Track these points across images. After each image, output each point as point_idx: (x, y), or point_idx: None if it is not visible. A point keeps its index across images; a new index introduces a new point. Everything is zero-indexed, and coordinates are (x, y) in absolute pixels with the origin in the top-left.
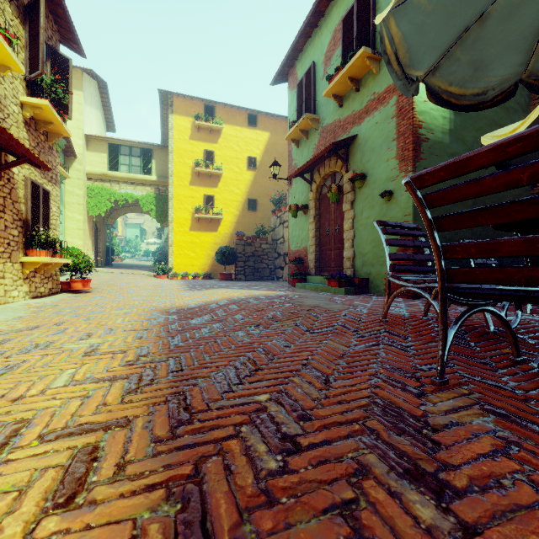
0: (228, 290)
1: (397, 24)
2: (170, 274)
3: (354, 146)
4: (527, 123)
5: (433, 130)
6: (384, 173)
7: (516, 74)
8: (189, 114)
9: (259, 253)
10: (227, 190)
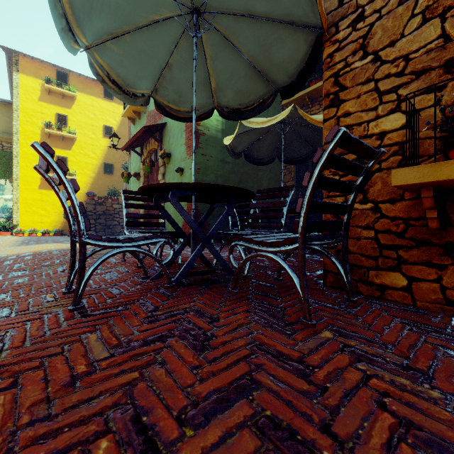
0: (53, 245)
1: (101, 58)
2: (14, 231)
3: (165, 131)
4: (235, 134)
5: (209, 128)
6: (180, 155)
7: (210, 103)
8: (39, 76)
9: (111, 211)
10: (82, 153)
